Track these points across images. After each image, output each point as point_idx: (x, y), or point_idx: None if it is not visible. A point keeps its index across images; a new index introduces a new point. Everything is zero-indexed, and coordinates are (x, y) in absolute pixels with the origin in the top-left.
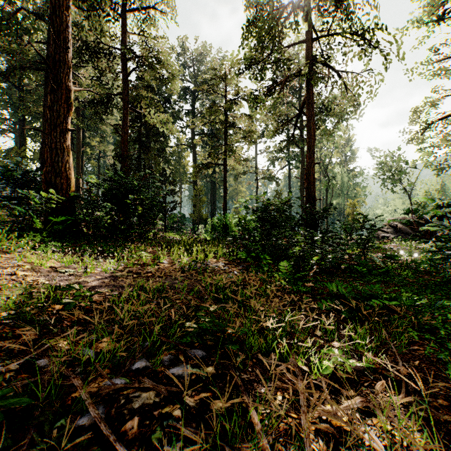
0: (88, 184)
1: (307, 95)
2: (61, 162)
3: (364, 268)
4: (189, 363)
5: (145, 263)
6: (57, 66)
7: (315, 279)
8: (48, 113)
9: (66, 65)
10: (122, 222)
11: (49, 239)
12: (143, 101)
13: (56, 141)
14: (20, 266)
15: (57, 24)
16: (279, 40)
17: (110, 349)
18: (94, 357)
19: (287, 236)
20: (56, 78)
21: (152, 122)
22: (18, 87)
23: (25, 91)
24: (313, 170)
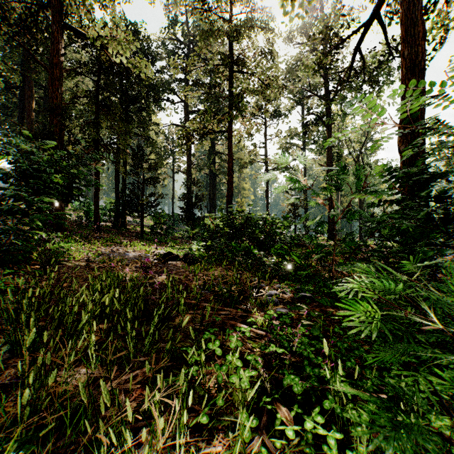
0: None
1: None
2: None
3: None
4: None
5: None
6: None
7: None
8: None
9: None
10: None
11: None
12: (83, 4)
13: None
14: None
15: None
16: None
17: None
18: None
19: None
20: None
21: (110, 58)
22: None
23: None
24: (421, 112)
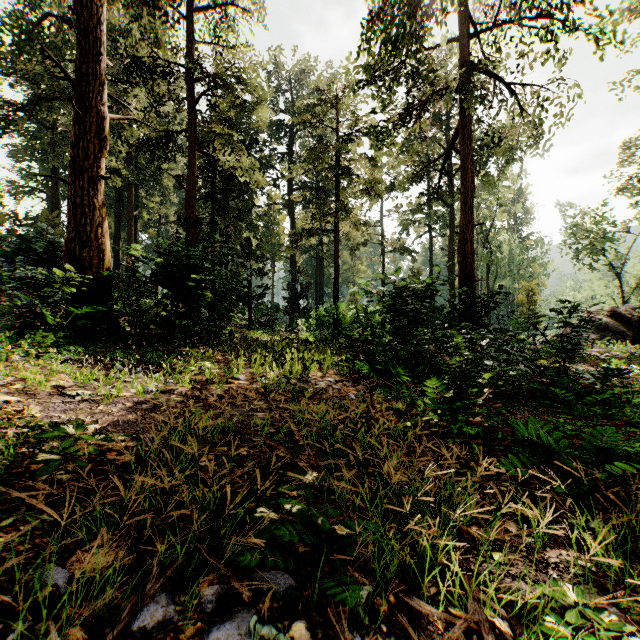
0: (131, 259)
1: (462, 121)
2: (90, 225)
3: (569, 393)
4: (257, 609)
5: (210, 379)
6: (84, 82)
7: (487, 411)
8: (71, 153)
9: (98, 80)
10: (182, 315)
11: (67, 341)
12: (217, 139)
13: (83, 195)
14: (7, 384)
15: (84, 19)
16: (418, 37)
17: (87, 585)
18: (65, 589)
19: (437, 338)
20: (82, 100)
21: (230, 170)
22: (50, 128)
23: (55, 131)
24: (471, 235)
